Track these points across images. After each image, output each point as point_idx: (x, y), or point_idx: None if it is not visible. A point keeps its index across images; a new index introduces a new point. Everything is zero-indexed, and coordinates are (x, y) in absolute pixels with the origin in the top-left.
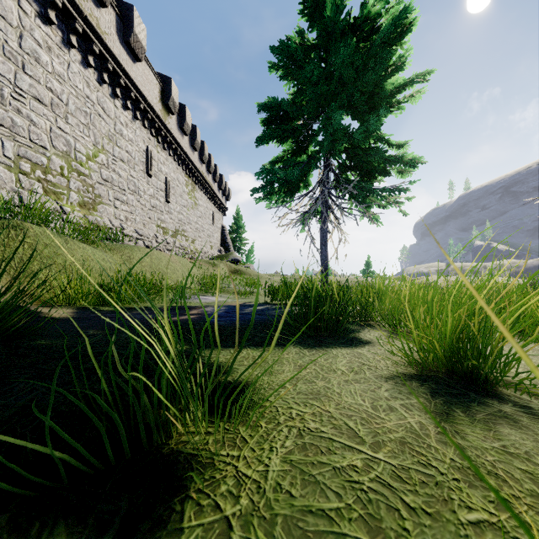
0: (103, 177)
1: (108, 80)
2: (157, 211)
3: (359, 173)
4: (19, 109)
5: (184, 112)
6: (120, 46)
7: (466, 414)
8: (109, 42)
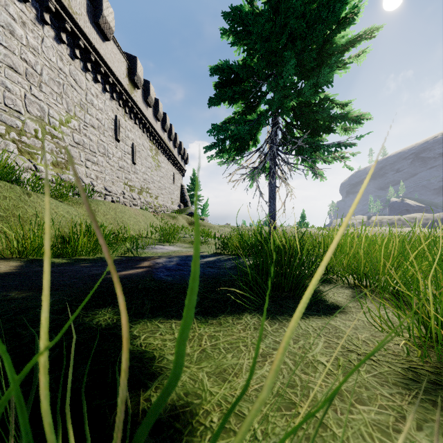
0: (75, 140)
1: (79, 56)
2: (124, 171)
3: (304, 132)
4: None
5: (148, 87)
6: (90, 26)
7: None
8: (80, 22)
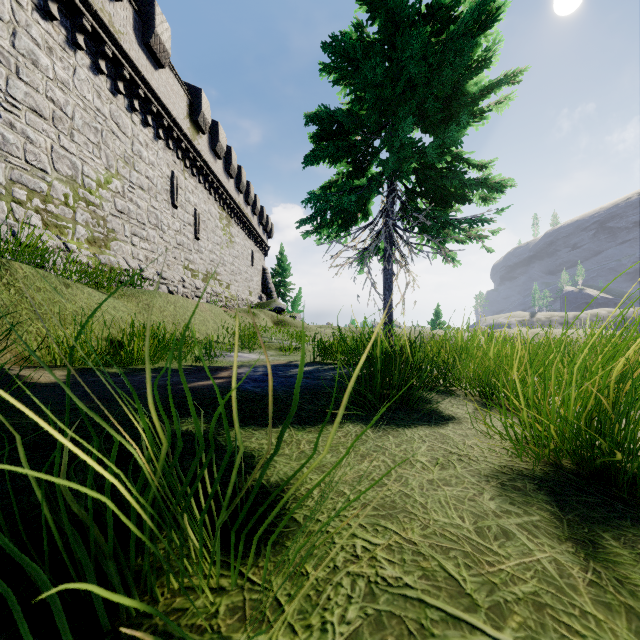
0: (117, 208)
1: (123, 90)
2: (184, 250)
3: (431, 201)
4: (12, 122)
5: (217, 131)
6: (138, 49)
7: (621, 543)
8: (125, 44)
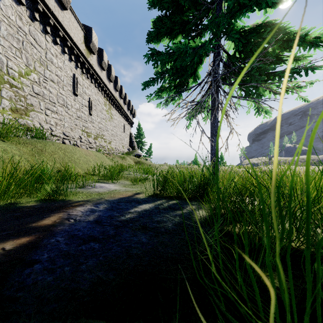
0: (34, 91)
1: (39, 19)
2: (82, 120)
3: None
4: None
5: (102, 54)
6: None
7: None
8: None
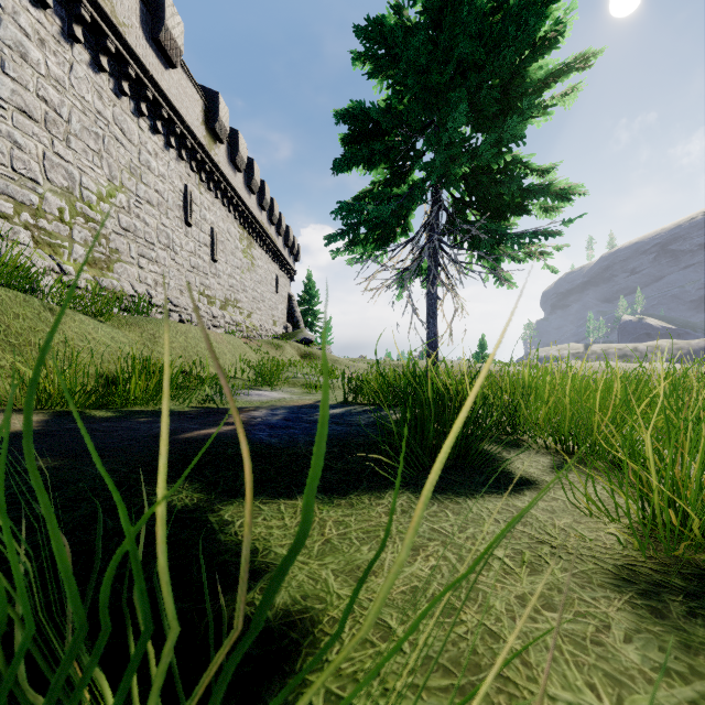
0: (122, 225)
1: (129, 91)
2: (199, 274)
3: (483, 213)
4: None
5: (237, 140)
6: (145, 45)
7: None
8: (131, 38)
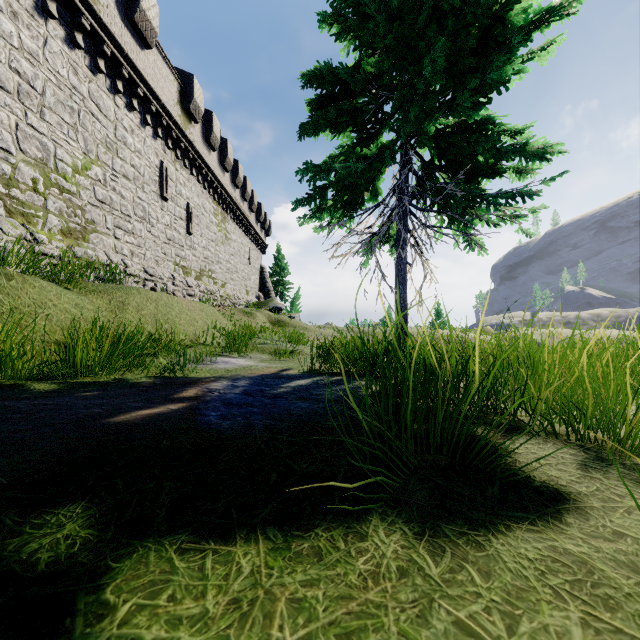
0: (97, 197)
1: (105, 69)
2: (175, 246)
3: (453, 176)
4: None
5: (211, 120)
6: (121, 24)
7: None
8: (106, 17)
